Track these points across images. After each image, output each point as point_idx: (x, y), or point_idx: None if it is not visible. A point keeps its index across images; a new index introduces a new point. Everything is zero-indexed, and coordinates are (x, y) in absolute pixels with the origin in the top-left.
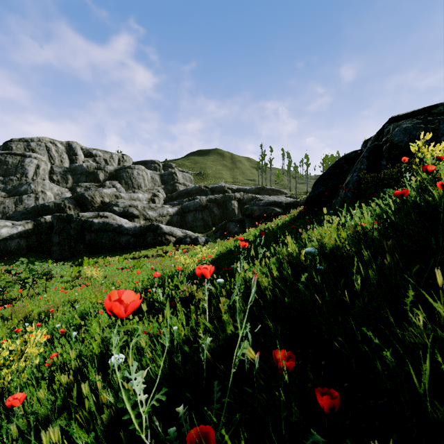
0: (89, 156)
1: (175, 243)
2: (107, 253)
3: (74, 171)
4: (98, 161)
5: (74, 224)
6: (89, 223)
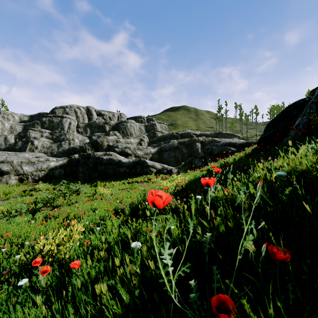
0: (99, 115)
1: (156, 173)
2: (111, 179)
3: (91, 125)
4: (105, 119)
5: (91, 159)
6: (100, 159)
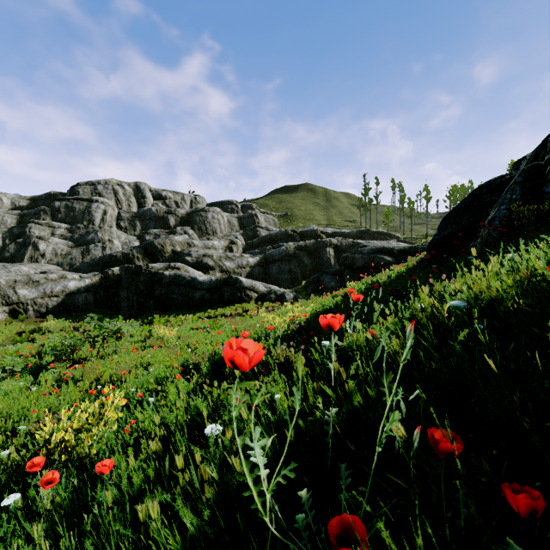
0: (158, 198)
1: (257, 300)
2: (179, 311)
3: (143, 216)
4: (168, 204)
5: (143, 277)
6: (160, 275)
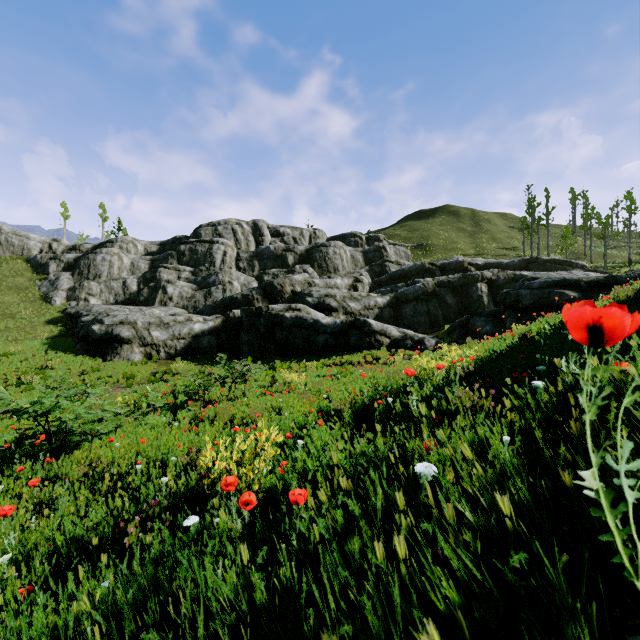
0: (276, 236)
1: (390, 347)
2: (300, 357)
3: (261, 256)
4: (286, 241)
5: (264, 319)
6: (280, 317)
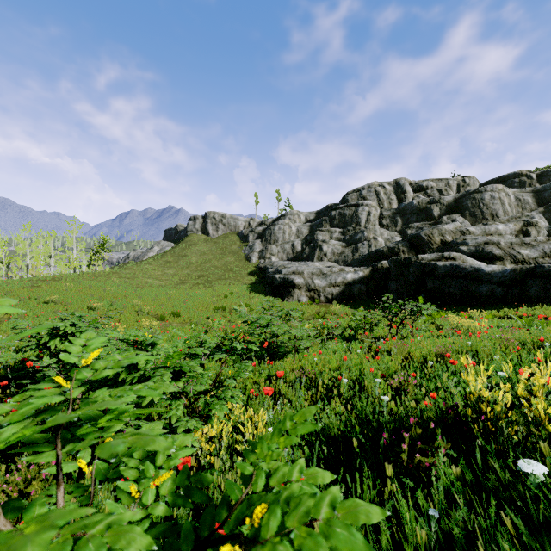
0: (418, 191)
1: None
2: (457, 307)
3: (403, 212)
4: (429, 195)
5: (413, 268)
6: (432, 266)
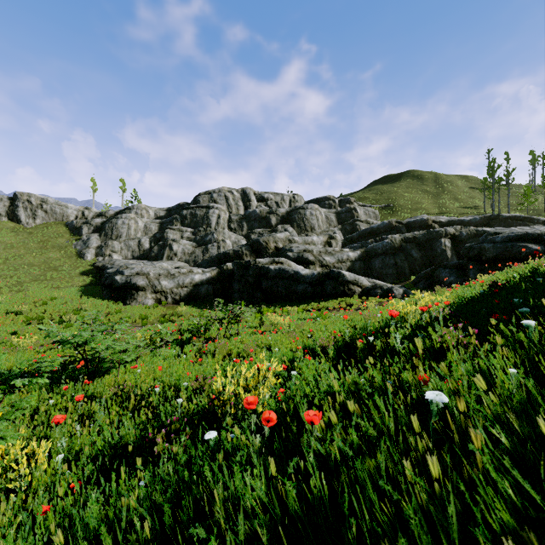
0: (261, 201)
1: (361, 295)
2: (283, 303)
3: (248, 218)
4: (269, 205)
5: (252, 271)
6: (266, 269)
